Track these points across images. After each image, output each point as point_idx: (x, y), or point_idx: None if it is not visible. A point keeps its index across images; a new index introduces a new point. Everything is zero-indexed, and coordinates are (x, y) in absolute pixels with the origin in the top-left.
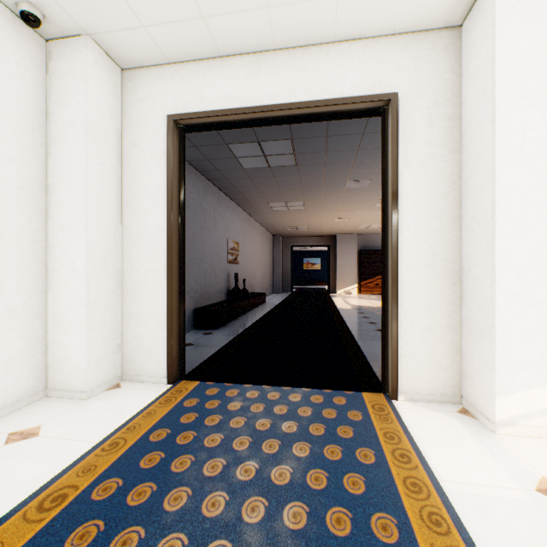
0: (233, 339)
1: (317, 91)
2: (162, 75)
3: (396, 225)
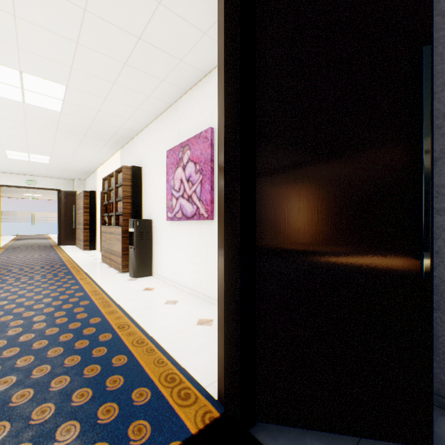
0: None
1: None
2: None
3: None
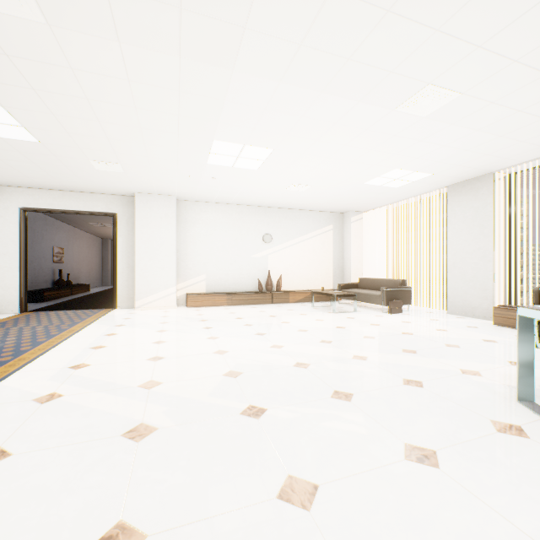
0: (56, 304)
1: (88, 208)
2: (17, 191)
3: (116, 254)
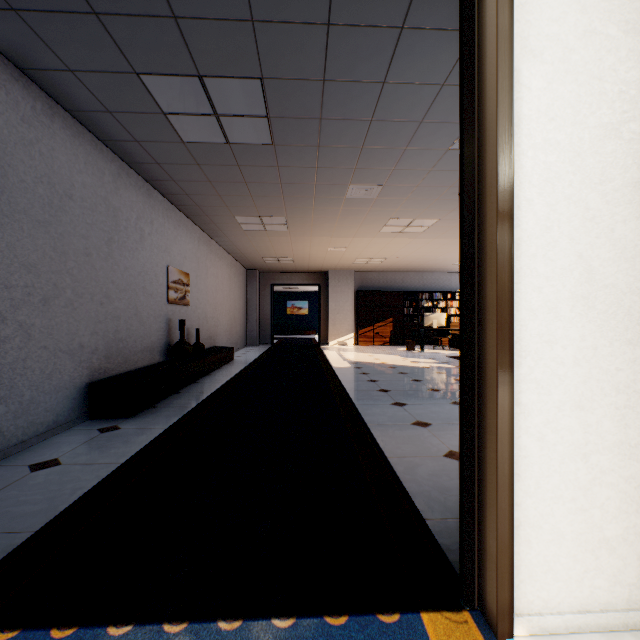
0: (153, 442)
1: None
2: None
3: (508, 195)
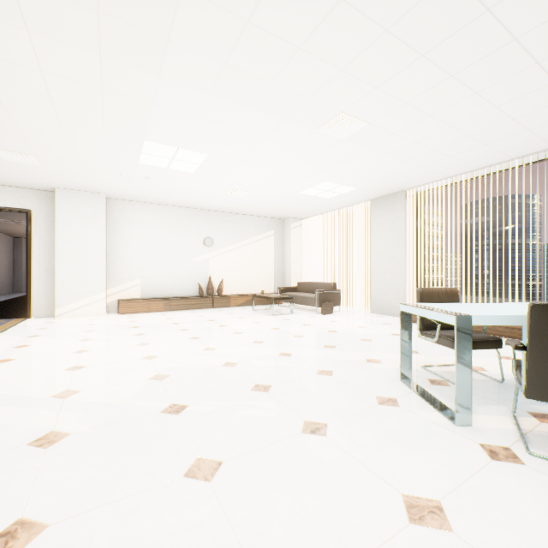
0: None
1: None
2: None
3: (31, 256)
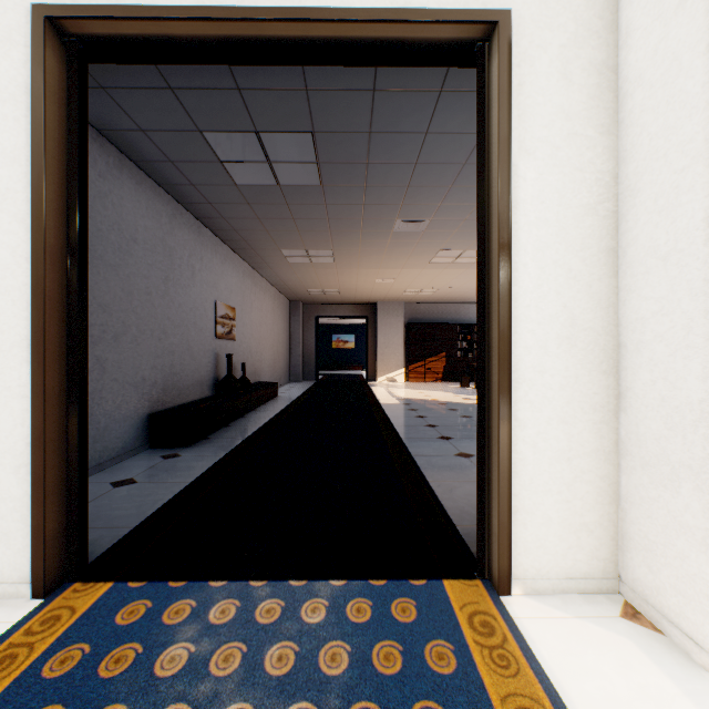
0: (213, 467)
1: None
2: None
3: (507, 261)
